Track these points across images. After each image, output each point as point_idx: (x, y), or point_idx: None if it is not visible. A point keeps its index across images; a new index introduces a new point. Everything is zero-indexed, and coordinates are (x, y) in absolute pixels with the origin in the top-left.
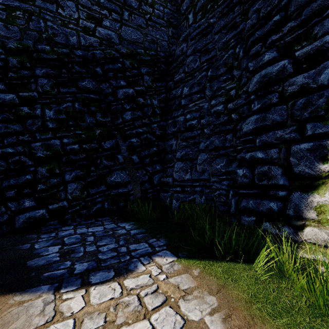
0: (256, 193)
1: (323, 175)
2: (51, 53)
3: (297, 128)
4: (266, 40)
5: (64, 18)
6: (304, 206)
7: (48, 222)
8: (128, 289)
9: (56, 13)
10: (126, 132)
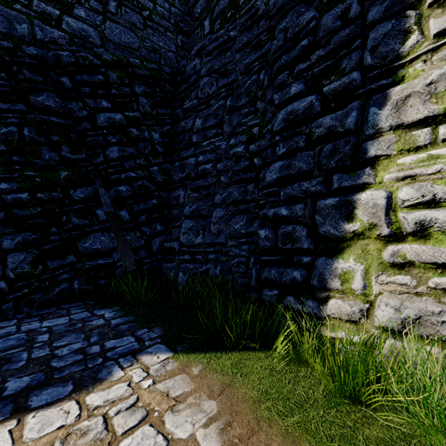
0: (279, 259)
1: (348, 236)
2: None
3: (324, 179)
4: (293, 69)
5: None
6: (328, 274)
7: None
8: (90, 408)
9: None
10: (110, 176)
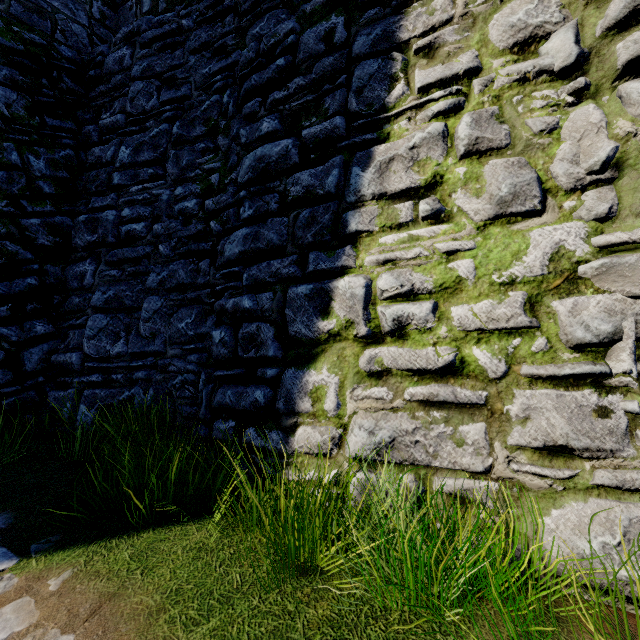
0: (239, 374)
1: (322, 338)
2: None
3: (299, 258)
4: (267, 96)
5: None
6: (298, 392)
7: None
8: None
9: None
10: None
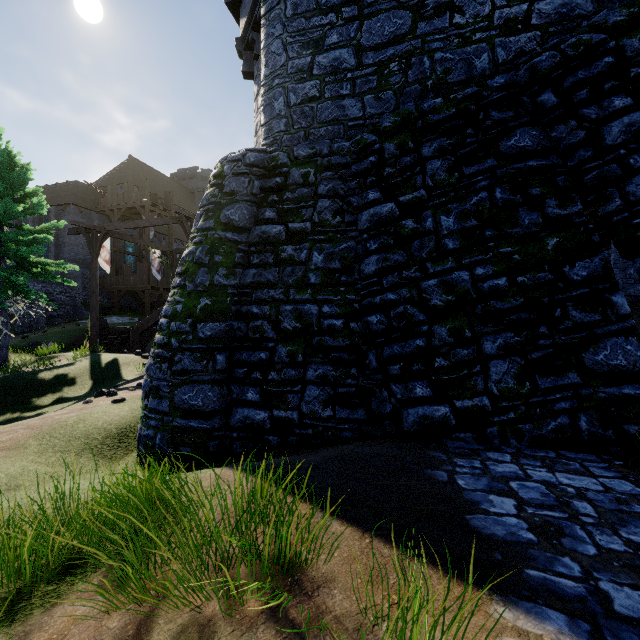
0: None
1: None
2: (445, 107)
3: None
4: None
5: (464, 30)
6: None
7: (453, 432)
8: None
9: (450, 27)
10: (636, 231)
